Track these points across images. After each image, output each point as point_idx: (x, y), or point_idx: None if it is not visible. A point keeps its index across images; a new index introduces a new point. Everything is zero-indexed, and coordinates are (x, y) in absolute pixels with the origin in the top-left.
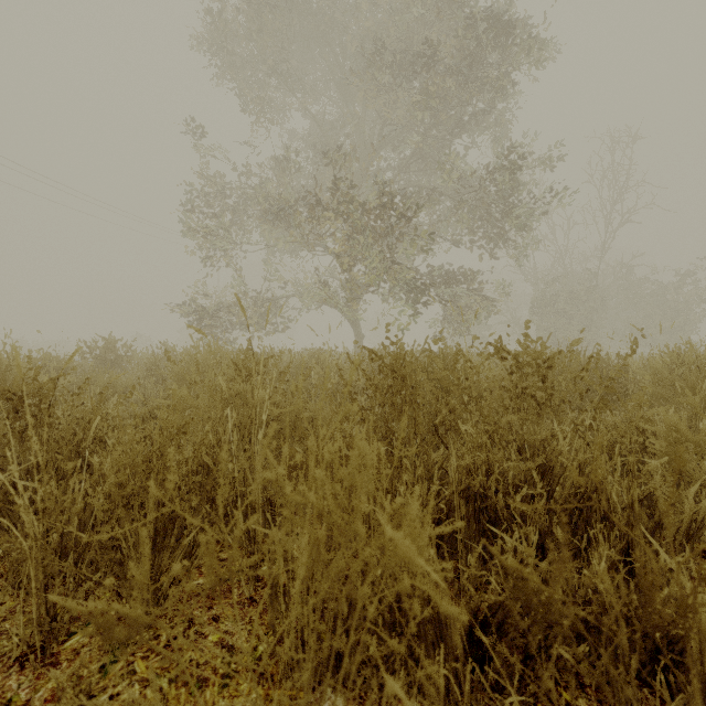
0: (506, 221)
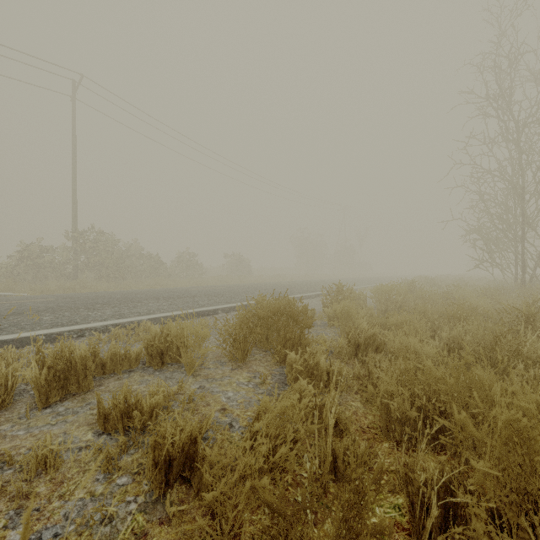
0: None
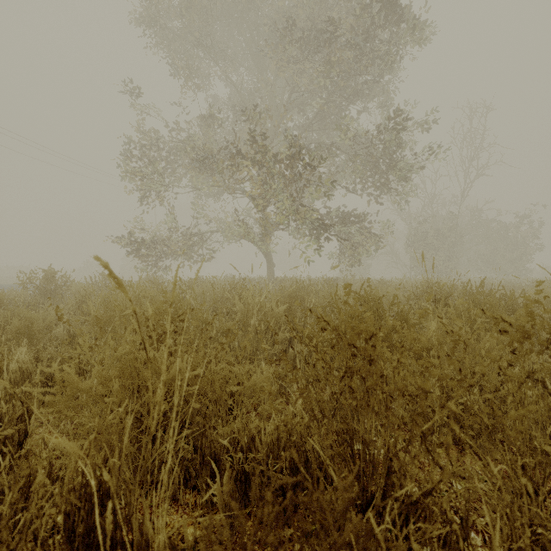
0: (392, 172)
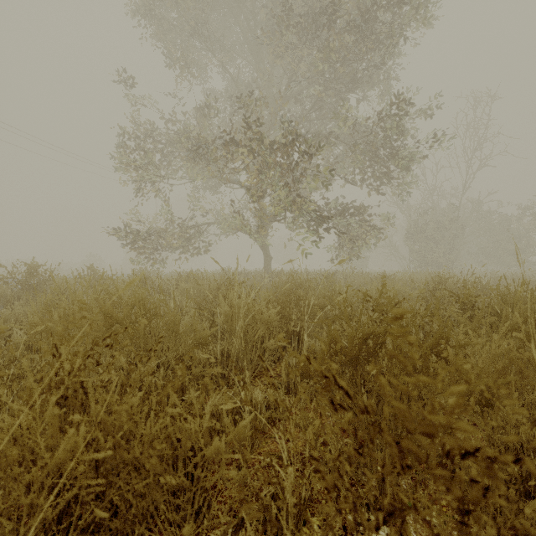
0: (393, 161)
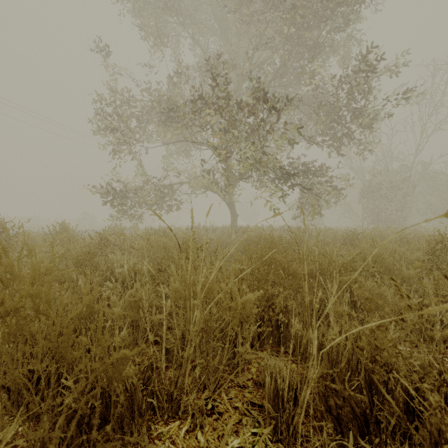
0: (354, 122)
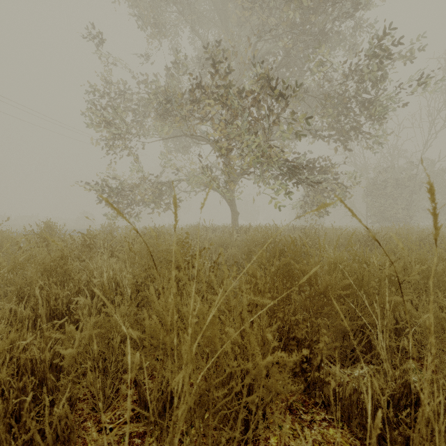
0: (363, 114)
